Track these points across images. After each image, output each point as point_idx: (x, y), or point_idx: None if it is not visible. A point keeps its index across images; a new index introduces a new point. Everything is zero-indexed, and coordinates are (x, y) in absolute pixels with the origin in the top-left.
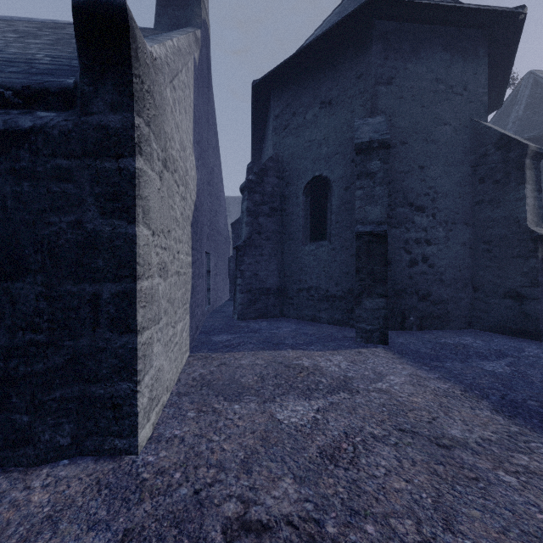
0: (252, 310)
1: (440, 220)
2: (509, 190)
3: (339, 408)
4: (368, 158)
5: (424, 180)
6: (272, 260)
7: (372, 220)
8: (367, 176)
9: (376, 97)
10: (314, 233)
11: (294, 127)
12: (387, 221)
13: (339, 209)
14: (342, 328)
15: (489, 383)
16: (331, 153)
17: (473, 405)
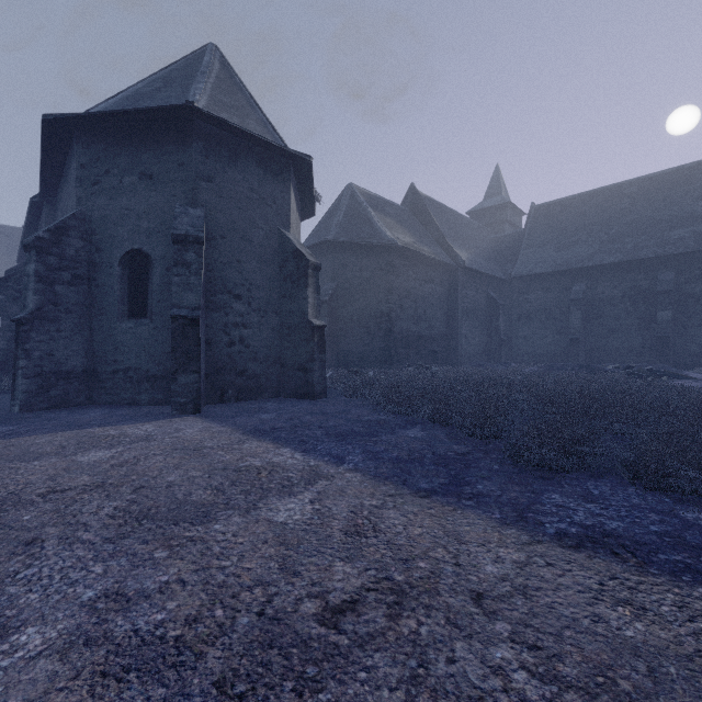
0: (44, 398)
1: (255, 308)
2: (300, 290)
3: (135, 449)
4: (185, 249)
5: (242, 272)
6: (76, 337)
7: (188, 305)
8: (184, 266)
9: (197, 190)
10: (133, 310)
11: (108, 187)
12: (208, 306)
13: (161, 288)
14: (163, 407)
15: (254, 424)
16: (152, 229)
17: (232, 434)
